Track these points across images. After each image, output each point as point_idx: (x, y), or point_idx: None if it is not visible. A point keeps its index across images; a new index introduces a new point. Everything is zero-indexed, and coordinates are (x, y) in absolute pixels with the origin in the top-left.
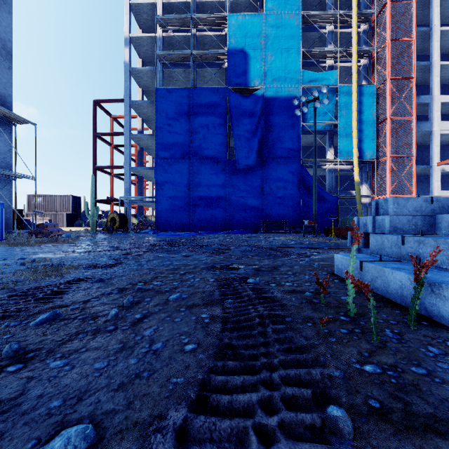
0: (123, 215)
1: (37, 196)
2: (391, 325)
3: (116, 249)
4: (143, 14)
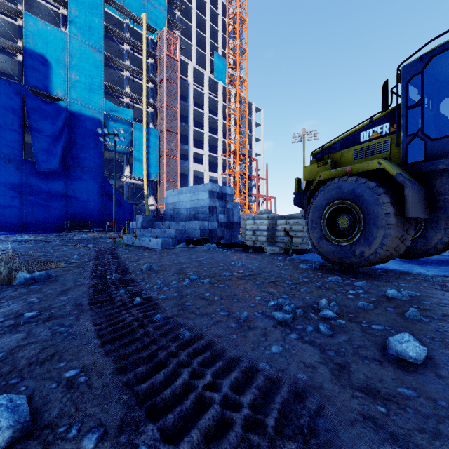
0: None
1: None
2: (129, 246)
3: None
4: None
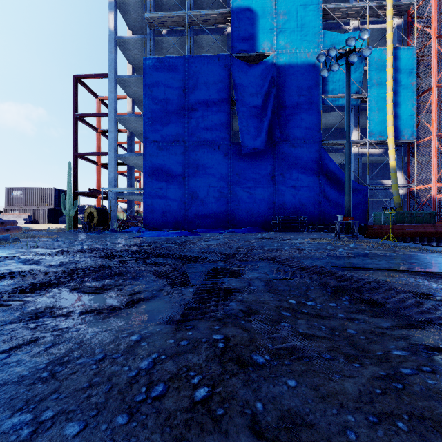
0: (104, 210)
1: (16, 189)
2: None
3: None
4: None
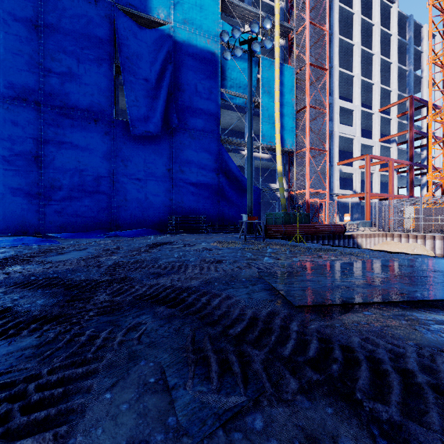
0: None
1: None
2: None
3: None
4: None
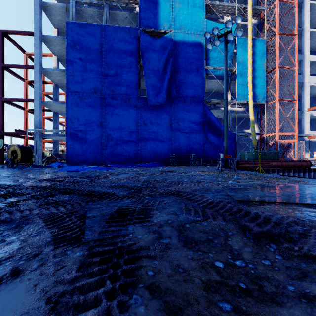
0: (27, 148)
1: None
2: None
3: None
4: None
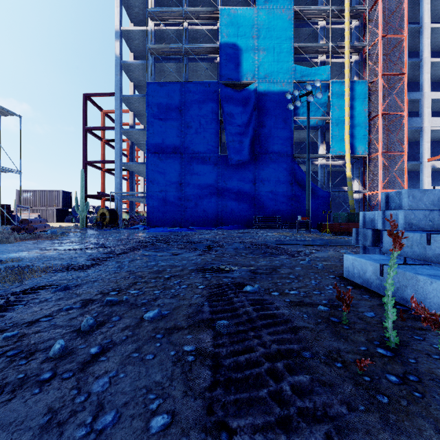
0: (114, 211)
1: (26, 191)
2: None
3: (100, 246)
4: (134, 7)
